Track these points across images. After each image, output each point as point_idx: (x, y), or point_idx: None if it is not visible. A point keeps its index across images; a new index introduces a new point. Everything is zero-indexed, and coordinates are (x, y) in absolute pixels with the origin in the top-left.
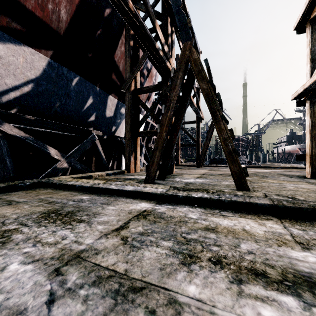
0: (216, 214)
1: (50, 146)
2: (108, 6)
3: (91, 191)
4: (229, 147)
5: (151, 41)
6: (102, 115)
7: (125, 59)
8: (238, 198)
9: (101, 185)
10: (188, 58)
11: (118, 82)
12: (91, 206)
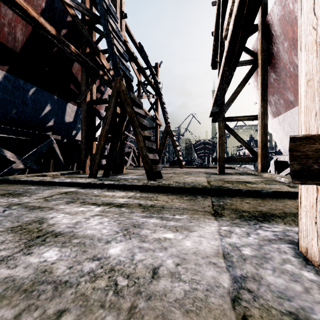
0: (111, 191)
1: (6, 149)
2: (65, 27)
3: (40, 184)
4: (144, 153)
5: (94, 70)
6: (62, 120)
7: (81, 74)
8: (128, 183)
9: (48, 180)
10: (118, 89)
11: (77, 91)
12: (35, 190)
